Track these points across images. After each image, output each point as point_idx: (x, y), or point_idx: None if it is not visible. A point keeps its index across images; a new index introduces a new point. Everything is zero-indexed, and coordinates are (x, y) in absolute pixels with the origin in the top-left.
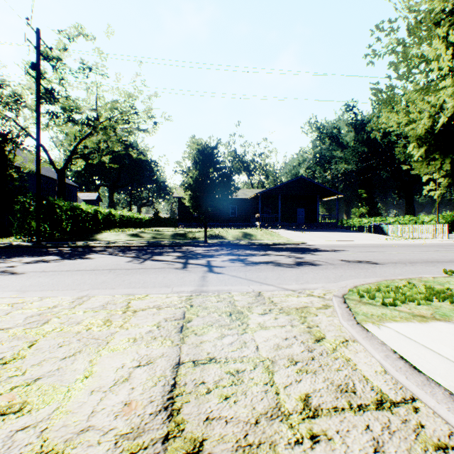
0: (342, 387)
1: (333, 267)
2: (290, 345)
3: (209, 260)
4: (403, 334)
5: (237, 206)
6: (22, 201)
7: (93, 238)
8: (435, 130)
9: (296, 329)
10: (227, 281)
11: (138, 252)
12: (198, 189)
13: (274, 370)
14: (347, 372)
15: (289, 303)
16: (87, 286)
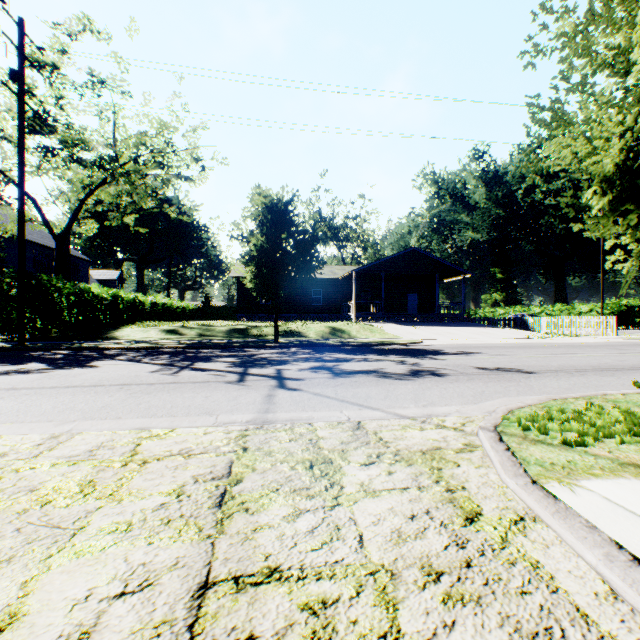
0: None
1: (467, 378)
2: (421, 531)
3: (280, 369)
4: (619, 504)
5: (323, 289)
6: None
7: (109, 336)
8: (629, 167)
9: (427, 495)
10: (306, 403)
11: (173, 357)
12: (265, 263)
13: (398, 598)
14: (542, 599)
15: (409, 441)
16: (75, 414)
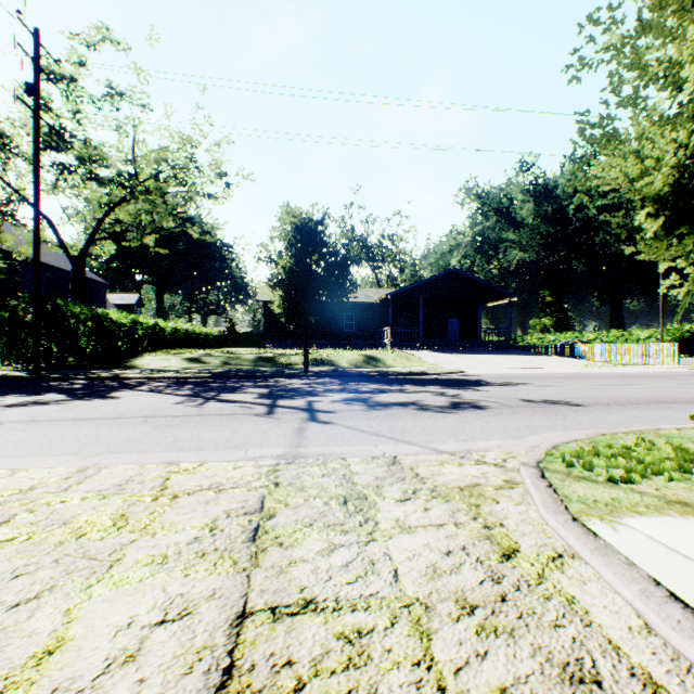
0: (571, 670)
1: (511, 411)
2: (457, 566)
3: (311, 401)
4: (661, 542)
5: (356, 314)
6: (12, 306)
7: (128, 365)
8: (684, 187)
9: (464, 531)
10: (339, 436)
11: (197, 388)
12: (294, 286)
13: (432, 629)
14: (575, 632)
15: (447, 477)
16: (100, 447)
